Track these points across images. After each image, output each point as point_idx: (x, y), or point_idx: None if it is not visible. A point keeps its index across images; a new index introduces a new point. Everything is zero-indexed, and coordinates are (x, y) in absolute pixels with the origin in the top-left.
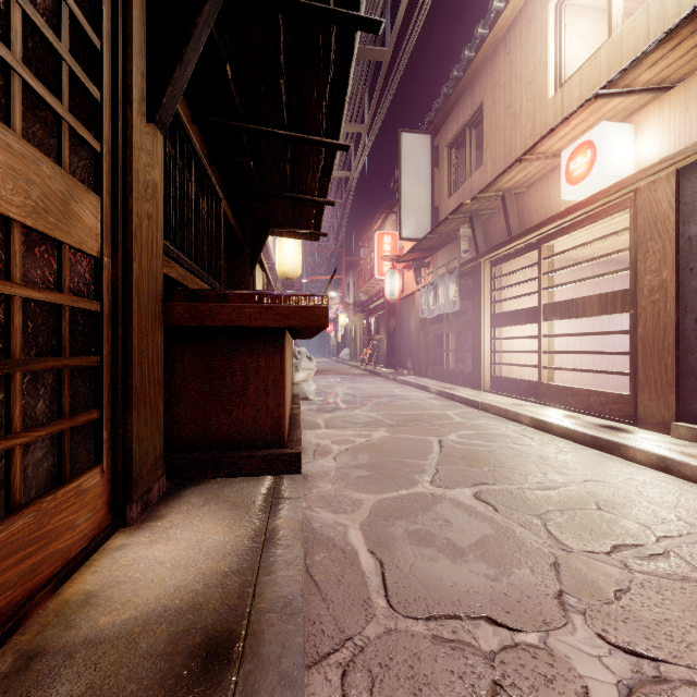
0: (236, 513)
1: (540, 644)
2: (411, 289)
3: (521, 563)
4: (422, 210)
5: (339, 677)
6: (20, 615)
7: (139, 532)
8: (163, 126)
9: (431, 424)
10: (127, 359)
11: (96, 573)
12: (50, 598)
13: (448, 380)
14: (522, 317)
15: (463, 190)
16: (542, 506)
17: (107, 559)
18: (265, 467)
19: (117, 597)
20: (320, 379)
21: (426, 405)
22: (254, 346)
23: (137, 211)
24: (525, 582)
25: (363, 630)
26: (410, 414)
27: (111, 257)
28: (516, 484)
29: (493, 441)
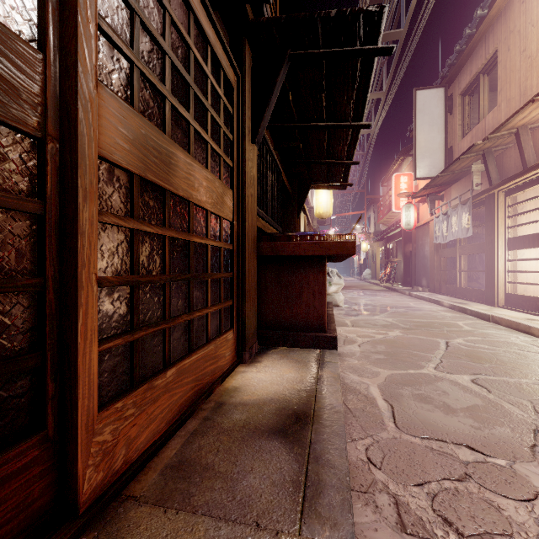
0: (299, 365)
1: (506, 466)
2: (425, 219)
3: (503, 424)
4: (435, 153)
5: (364, 449)
6: (212, 388)
7: (250, 366)
8: (258, 143)
9: (441, 330)
10: (243, 274)
11: (236, 380)
12: (220, 386)
13: (461, 296)
14: (538, 240)
15: (476, 130)
16: (535, 395)
17: (238, 375)
18: (313, 343)
19: (248, 390)
20: (346, 293)
21: (437, 316)
22: (306, 267)
23: (247, 194)
24: (504, 434)
25: (378, 434)
26: (421, 321)
27: (236, 220)
28: (514, 378)
29: (499, 346)
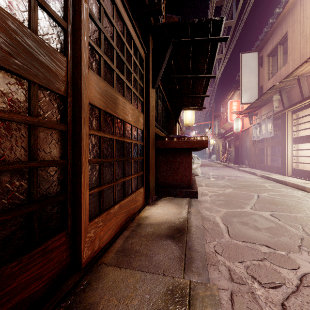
0: (178, 206)
1: (285, 254)
2: (247, 126)
3: (285, 236)
4: (252, 89)
5: (213, 246)
6: (134, 216)
7: (152, 206)
8: (156, 88)
9: (255, 188)
10: (148, 158)
11: (145, 213)
12: (137, 215)
13: (267, 170)
14: None
15: (276, 76)
16: (304, 222)
17: (147, 211)
18: (185, 195)
19: (152, 218)
20: (202, 168)
21: (253, 181)
22: (181, 154)
23: (150, 115)
24: (285, 240)
25: (220, 239)
26: (244, 184)
27: (145, 129)
28: (293, 213)
29: (287, 197)
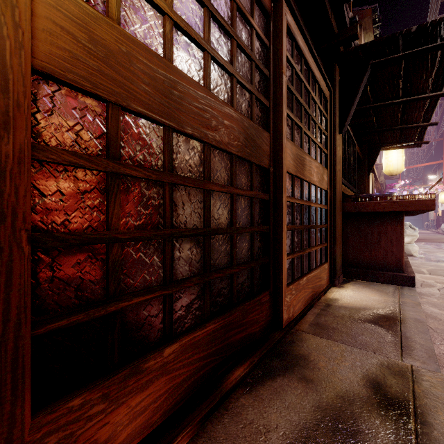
0: (381, 293)
1: None
2: None
3: None
4: None
5: None
6: (320, 296)
7: (340, 289)
8: (344, 132)
9: None
10: (334, 226)
11: (333, 295)
12: (323, 296)
13: None
14: None
15: None
16: None
17: (334, 292)
18: (391, 280)
19: (344, 301)
20: (420, 245)
21: None
22: (384, 221)
23: (337, 170)
24: None
25: None
26: None
27: (329, 189)
28: None
29: None
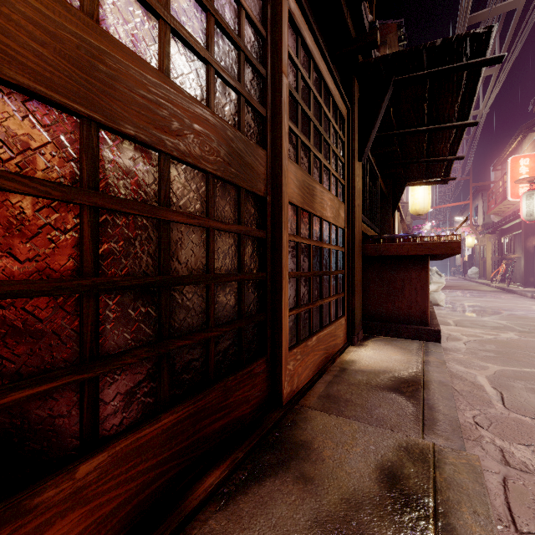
0: (404, 351)
1: None
2: None
3: None
4: None
5: (471, 417)
6: (334, 358)
7: (359, 348)
8: (364, 160)
9: None
10: (352, 272)
11: (350, 356)
12: (338, 358)
13: None
14: None
15: None
16: None
17: (351, 353)
18: (415, 335)
19: (363, 363)
20: (446, 293)
21: None
22: (408, 266)
23: (355, 205)
24: None
25: (486, 409)
26: None
27: (347, 228)
28: None
29: None
